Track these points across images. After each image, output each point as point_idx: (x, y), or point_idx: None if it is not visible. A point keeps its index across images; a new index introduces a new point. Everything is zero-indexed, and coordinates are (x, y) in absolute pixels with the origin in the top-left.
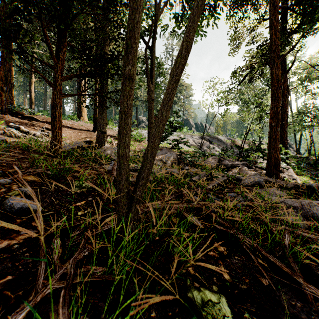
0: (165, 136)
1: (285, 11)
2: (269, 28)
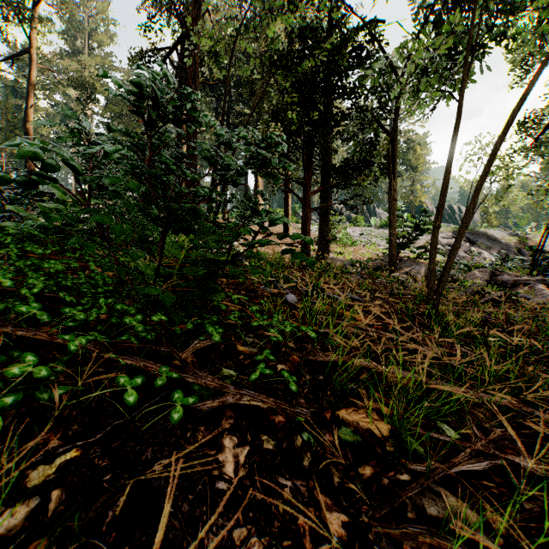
0: (408, 242)
1: None
2: None
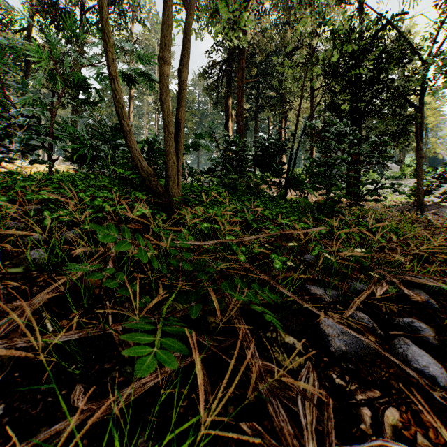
0: (433, 190)
1: None
2: None
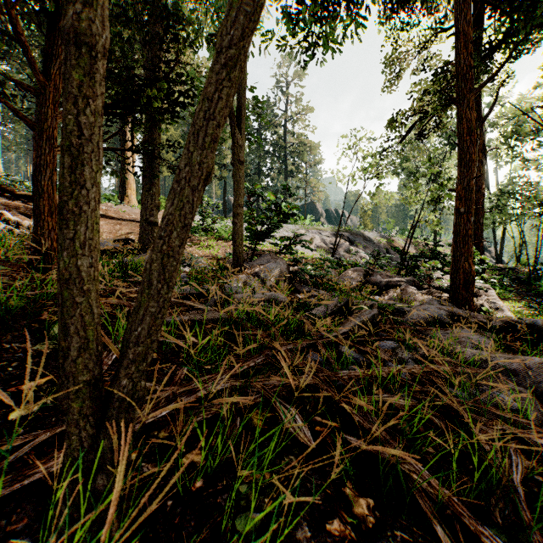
0: (267, 230)
1: (480, 15)
2: (455, 36)
